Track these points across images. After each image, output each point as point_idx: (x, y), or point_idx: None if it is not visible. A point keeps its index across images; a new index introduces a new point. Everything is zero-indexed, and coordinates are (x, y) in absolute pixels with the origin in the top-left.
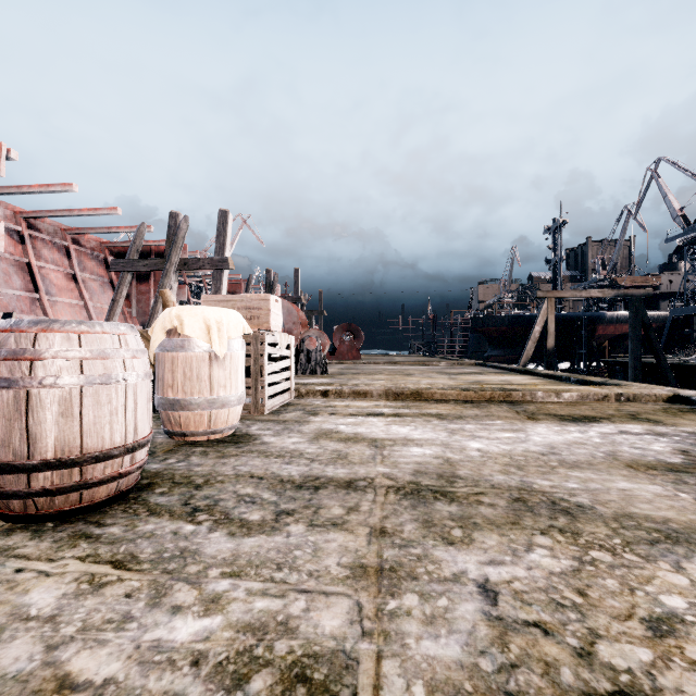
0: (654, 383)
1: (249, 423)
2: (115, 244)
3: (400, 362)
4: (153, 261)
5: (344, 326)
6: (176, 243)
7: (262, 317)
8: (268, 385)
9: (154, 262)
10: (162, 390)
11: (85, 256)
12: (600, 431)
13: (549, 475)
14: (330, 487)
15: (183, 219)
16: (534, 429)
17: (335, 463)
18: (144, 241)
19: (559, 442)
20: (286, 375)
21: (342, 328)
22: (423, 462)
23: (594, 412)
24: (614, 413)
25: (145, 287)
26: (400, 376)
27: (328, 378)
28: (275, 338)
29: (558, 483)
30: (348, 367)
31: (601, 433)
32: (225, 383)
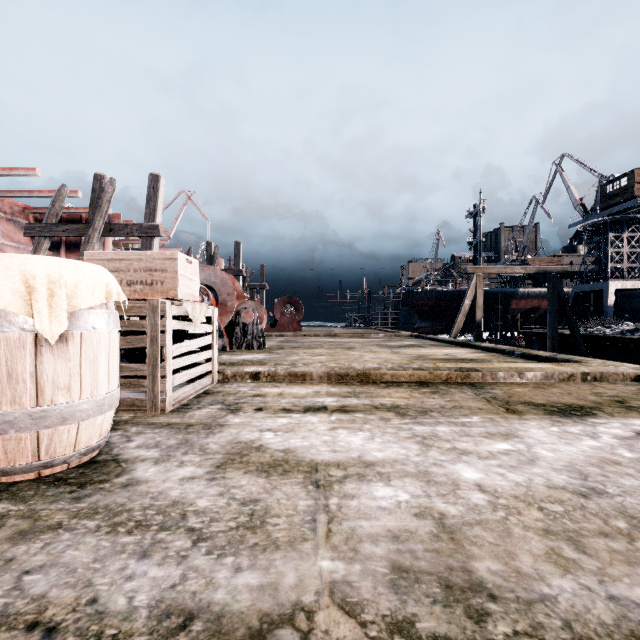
0: (566, 352)
1: (133, 432)
2: (40, 210)
3: (340, 334)
4: (75, 226)
5: (285, 299)
6: (100, 206)
7: (167, 281)
8: (184, 367)
9: (76, 227)
10: None
11: (4, 221)
12: (613, 433)
13: None
14: None
15: (108, 181)
16: (527, 431)
17: (239, 548)
18: (72, 208)
19: (581, 459)
20: (205, 356)
21: (282, 301)
22: (402, 533)
23: (574, 398)
24: (598, 400)
25: (74, 257)
26: (341, 350)
27: (265, 354)
28: (187, 310)
29: None
30: (288, 339)
31: (618, 437)
32: (69, 382)
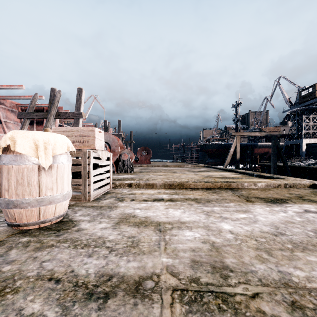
0: (281, 174)
1: (77, 209)
2: (24, 105)
3: (169, 165)
4: (41, 113)
5: (142, 148)
6: (54, 104)
7: (90, 141)
8: (97, 181)
9: (42, 114)
10: (1, 193)
11: (7, 110)
12: (294, 210)
13: (295, 262)
14: (119, 294)
15: (58, 91)
16: (255, 209)
17: (128, 253)
18: (39, 104)
19: (277, 221)
20: (107, 175)
21: (141, 149)
22: (196, 249)
23: (279, 195)
24: (290, 196)
25: (40, 128)
26: (170, 173)
27: (133, 175)
28: (99, 154)
29: (309, 273)
30: (144, 168)
31: (296, 212)
32: (52, 186)
